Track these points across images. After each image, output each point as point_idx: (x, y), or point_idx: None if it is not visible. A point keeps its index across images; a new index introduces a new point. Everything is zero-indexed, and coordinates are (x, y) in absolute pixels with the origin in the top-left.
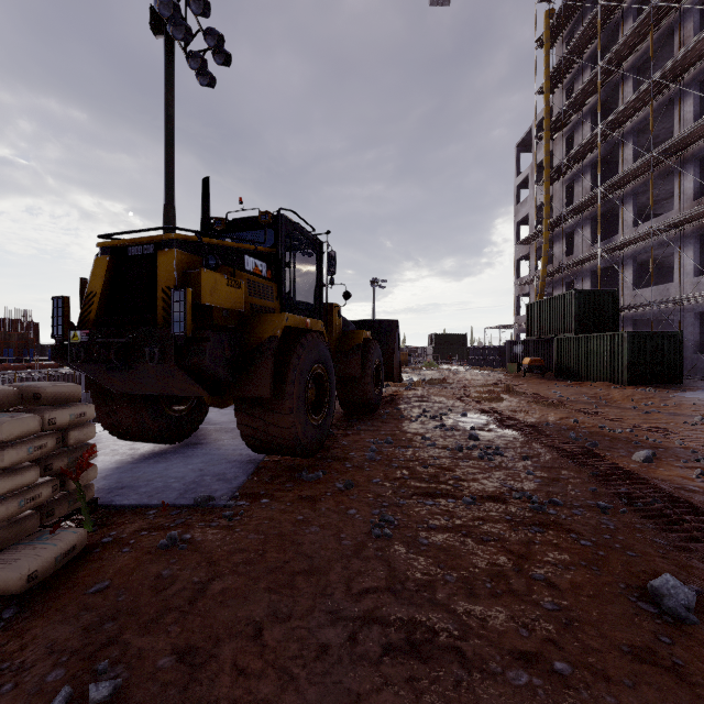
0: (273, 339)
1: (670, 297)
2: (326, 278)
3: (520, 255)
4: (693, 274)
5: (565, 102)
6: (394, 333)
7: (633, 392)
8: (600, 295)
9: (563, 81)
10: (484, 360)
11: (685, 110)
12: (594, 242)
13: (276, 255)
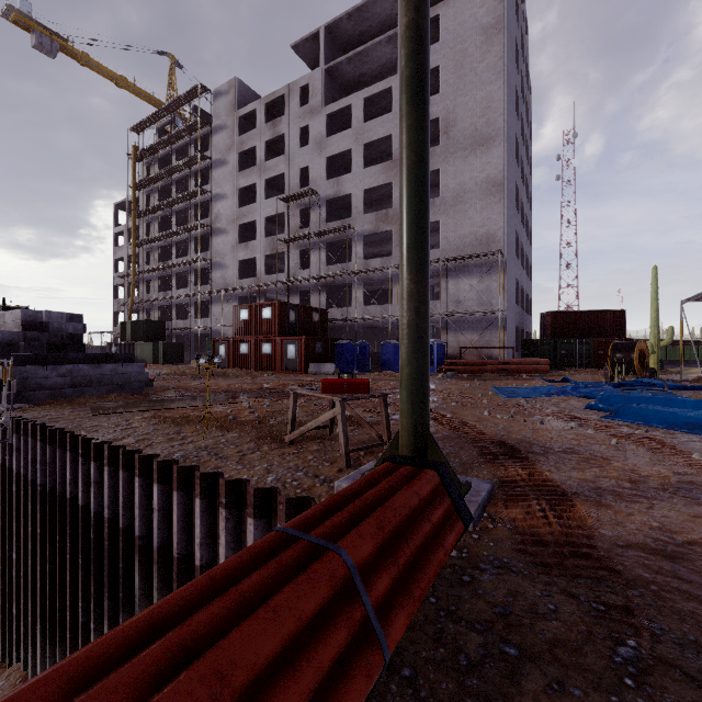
0: None
1: (185, 327)
2: None
3: (118, 283)
4: (195, 318)
5: (145, 208)
6: None
7: (160, 366)
8: (157, 323)
9: (145, 189)
10: None
11: (193, 247)
12: (161, 290)
13: None
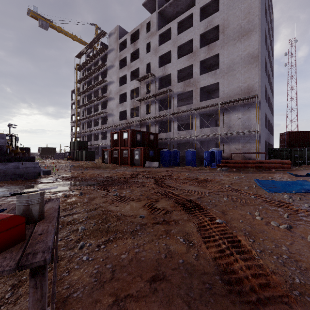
0: (17, 153)
1: (96, 144)
2: (17, 142)
3: (72, 125)
4: (101, 139)
5: (81, 91)
6: (29, 150)
7: (82, 161)
8: (84, 142)
9: (82, 83)
10: (59, 157)
11: (100, 107)
12: (88, 127)
13: (11, 140)
